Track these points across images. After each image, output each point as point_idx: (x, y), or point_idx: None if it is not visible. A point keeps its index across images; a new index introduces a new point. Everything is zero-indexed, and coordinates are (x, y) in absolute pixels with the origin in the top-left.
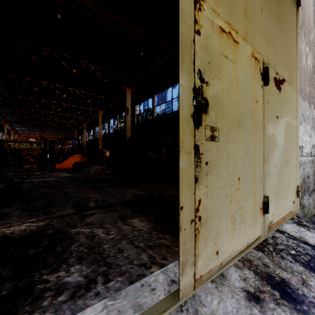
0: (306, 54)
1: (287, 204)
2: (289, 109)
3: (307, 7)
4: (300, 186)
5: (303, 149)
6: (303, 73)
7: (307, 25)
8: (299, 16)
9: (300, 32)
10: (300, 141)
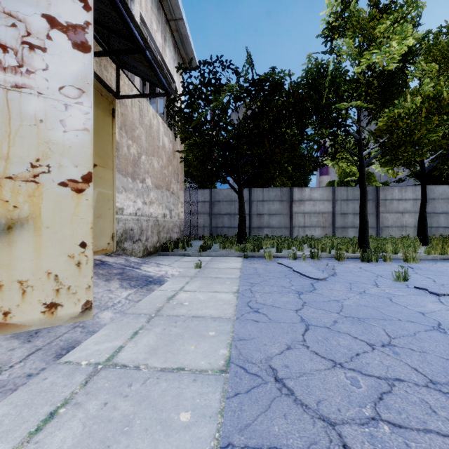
0: (128, 146)
1: (100, 244)
2: (103, 183)
3: (131, 113)
4: (114, 234)
5: (124, 210)
6: (125, 159)
7: (130, 125)
8: (119, 121)
9: (120, 131)
10: (120, 204)
